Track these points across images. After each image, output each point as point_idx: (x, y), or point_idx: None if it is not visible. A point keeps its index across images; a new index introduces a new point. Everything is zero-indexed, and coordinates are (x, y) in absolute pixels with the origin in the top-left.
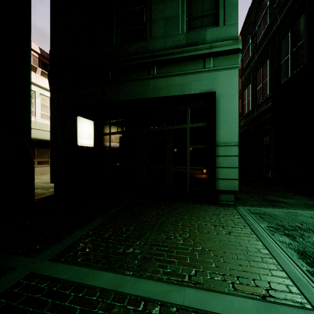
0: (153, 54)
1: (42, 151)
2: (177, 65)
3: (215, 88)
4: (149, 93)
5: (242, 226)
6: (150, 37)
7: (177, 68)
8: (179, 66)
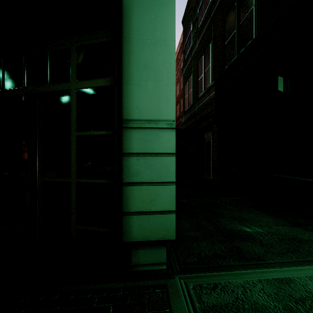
0: None
1: None
2: None
3: None
4: None
5: None
6: None
7: None
8: None
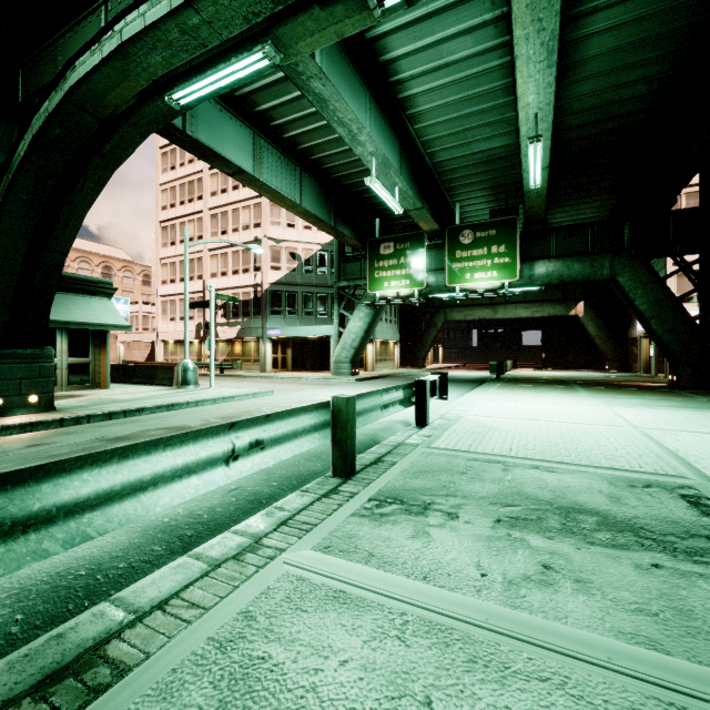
0: None
1: None
2: None
3: None
4: None
5: None
6: None
7: None
8: None
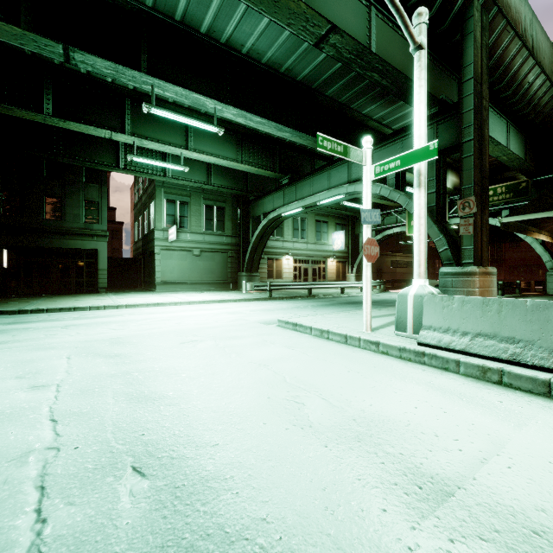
0: (67, 229)
1: None
2: (80, 236)
3: (98, 248)
4: (64, 246)
5: (104, 294)
6: (65, 220)
7: (80, 237)
8: (81, 237)
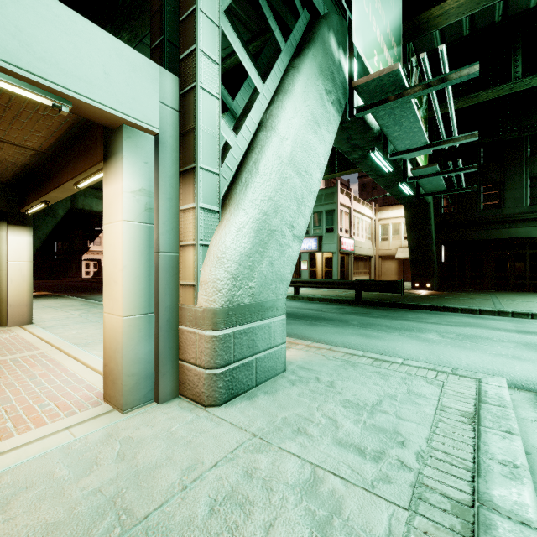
0: (506, 217)
1: (361, 264)
2: (522, 222)
3: None
4: (503, 236)
5: None
6: (503, 207)
7: (523, 224)
8: (524, 223)
